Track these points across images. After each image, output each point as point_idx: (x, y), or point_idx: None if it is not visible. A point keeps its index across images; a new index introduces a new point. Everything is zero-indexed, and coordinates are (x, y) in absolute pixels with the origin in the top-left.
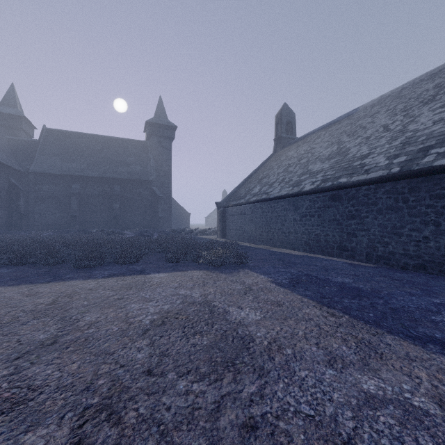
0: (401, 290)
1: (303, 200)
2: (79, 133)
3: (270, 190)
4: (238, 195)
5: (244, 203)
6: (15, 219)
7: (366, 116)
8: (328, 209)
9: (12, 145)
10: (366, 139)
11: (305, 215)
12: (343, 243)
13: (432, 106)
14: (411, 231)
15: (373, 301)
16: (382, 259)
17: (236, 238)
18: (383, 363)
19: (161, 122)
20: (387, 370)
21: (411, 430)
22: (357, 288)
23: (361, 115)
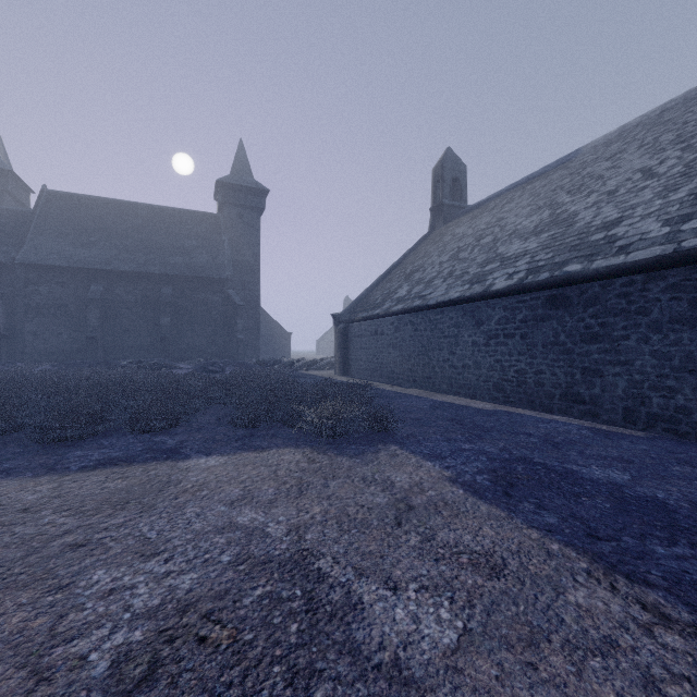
0: None
1: (491, 308)
2: (104, 200)
3: (427, 292)
4: (371, 301)
5: (381, 315)
6: None
7: (598, 160)
8: (542, 324)
9: None
10: (608, 195)
11: (496, 336)
12: (574, 388)
13: None
14: None
15: None
16: (659, 422)
17: (368, 375)
18: None
19: (242, 183)
20: None
21: None
22: (656, 502)
23: (587, 159)
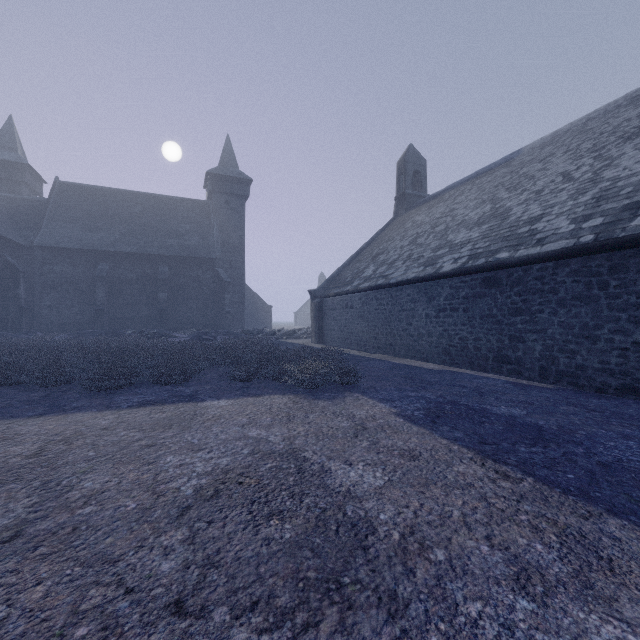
0: (607, 430)
1: (441, 286)
2: (109, 189)
3: (389, 272)
4: (342, 279)
5: (351, 291)
6: (13, 315)
7: (533, 161)
8: (480, 300)
9: (10, 206)
10: (535, 194)
11: (444, 309)
12: (504, 352)
13: (639, 141)
14: (612, 334)
15: (567, 449)
16: (565, 377)
17: (339, 343)
18: (619, 583)
19: (229, 173)
20: (631, 599)
21: None
22: (535, 426)
23: (525, 159)
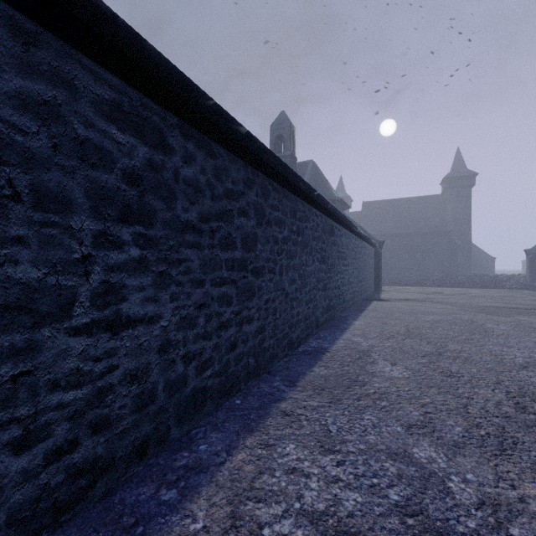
0: None
1: None
2: (386, 201)
3: None
4: None
5: None
6: None
7: None
8: None
9: None
10: None
11: None
12: None
13: None
14: None
15: None
16: None
17: None
18: None
19: (459, 174)
20: None
21: (531, 297)
22: None
23: None
